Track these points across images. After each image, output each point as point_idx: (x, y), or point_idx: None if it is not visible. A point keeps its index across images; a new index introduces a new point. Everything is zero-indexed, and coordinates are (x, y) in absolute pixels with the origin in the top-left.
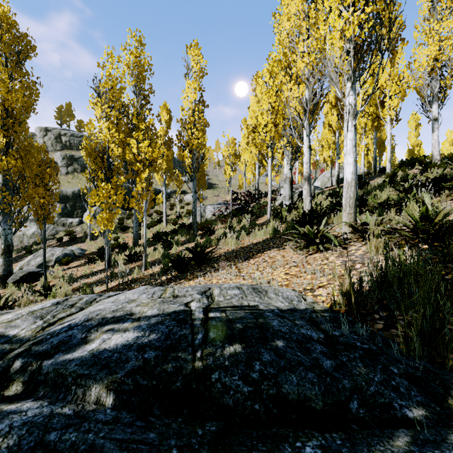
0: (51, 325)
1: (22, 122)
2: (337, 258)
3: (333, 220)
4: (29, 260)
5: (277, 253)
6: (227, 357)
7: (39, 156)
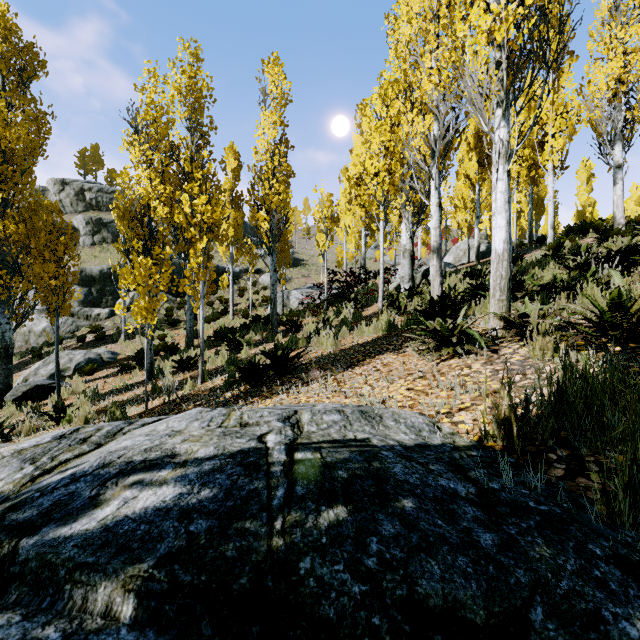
0: (46, 473)
1: (26, 170)
2: (485, 366)
3: (475, 310)
4: (37, 368)
5: (394, 358)
6: (324, 528)
7: (49, 219)
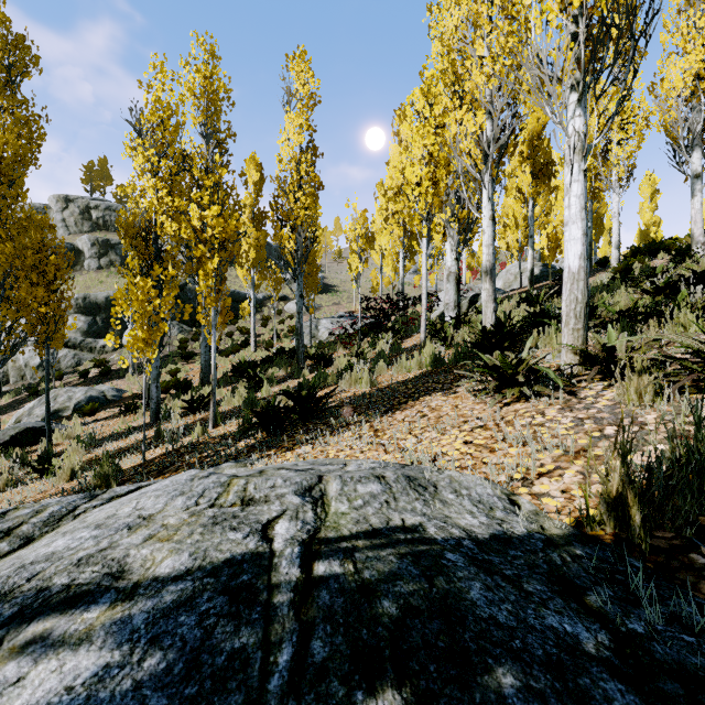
0: None
1: (15, 181)
2: (563, 413)
3: (537, 342)
4: (31, 408)
5: (443, 400)
6: None
7: (37, 235)
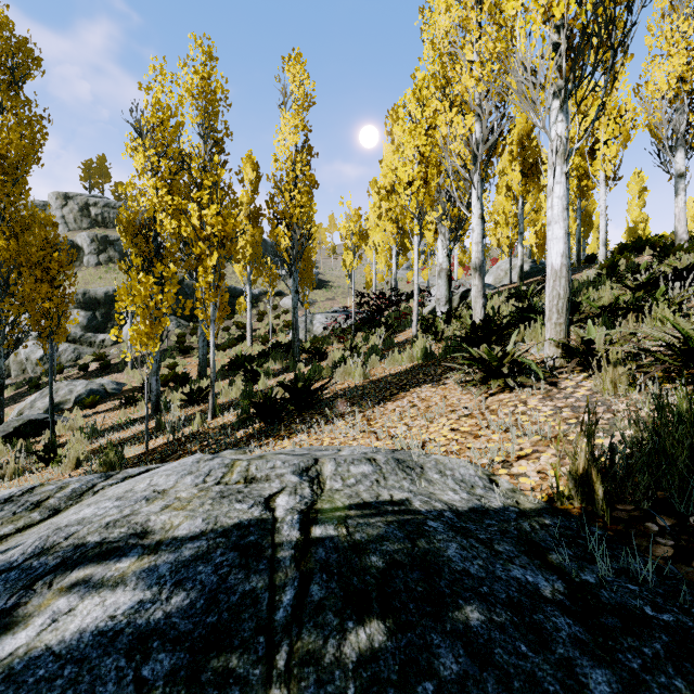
0: None
1: (18, 180)
2: (543, 402)
3: (524, 336)
4: (33, 401)
5: (432, 391)
6: (352, 666)
7: (41, 233)
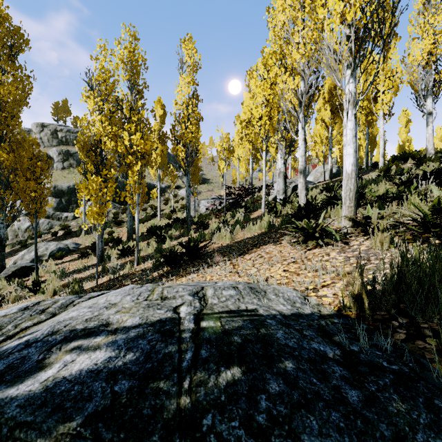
0: (9, 338)
1: (14, 116)
2: (339, 254)
3: (330, 214)
4: (23, 255)
5: (273, 248)
6: (223, 387)
7: (30, 149)
